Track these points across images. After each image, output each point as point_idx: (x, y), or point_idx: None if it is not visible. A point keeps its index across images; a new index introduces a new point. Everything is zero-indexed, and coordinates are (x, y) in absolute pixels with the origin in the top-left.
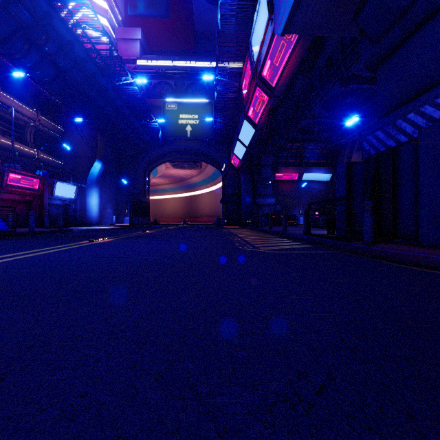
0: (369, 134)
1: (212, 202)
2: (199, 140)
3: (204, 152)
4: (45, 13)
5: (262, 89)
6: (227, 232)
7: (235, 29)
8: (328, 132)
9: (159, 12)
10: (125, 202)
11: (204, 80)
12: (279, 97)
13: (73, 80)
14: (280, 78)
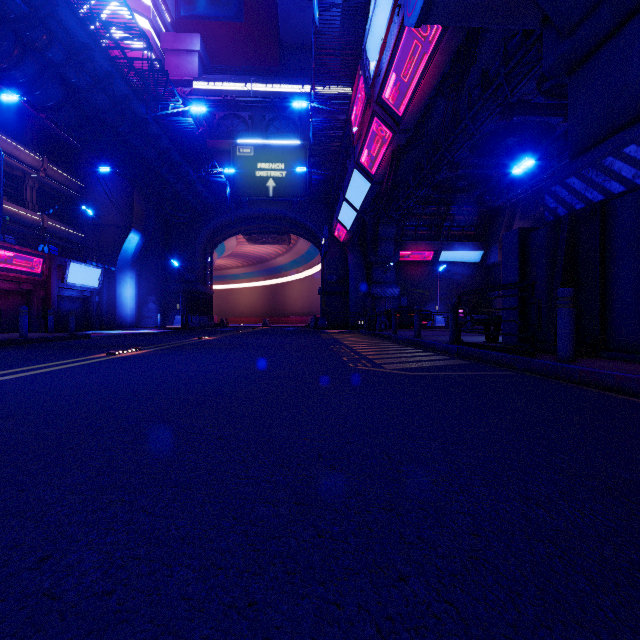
0: (556, 183)
1: (306, 294)
2: (287, 201)
3: (294, 220)
4: None
5: (383, 119)
6: (329, 338)
7: (341, 28)
8: (479, 189)
9: (228, 11)
10: (176, 293)
11: (294, 112)
12: (408, 133)
13: (94, 106)
14: (411, 102)
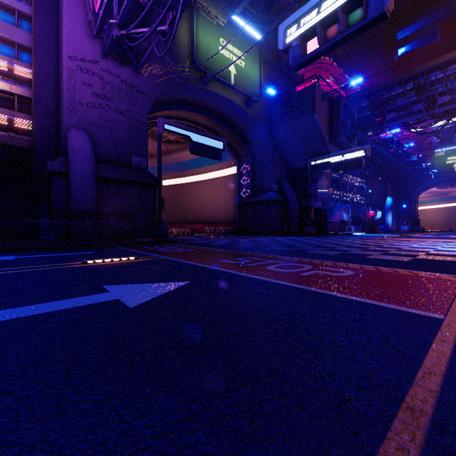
0: None
1: None
2: None
3: None
4: (398, 164)
5: None
6: None
7: None
8: None
9: None
10: (402, 217)
11: None
12: None
13: (396, 174)
14: None
